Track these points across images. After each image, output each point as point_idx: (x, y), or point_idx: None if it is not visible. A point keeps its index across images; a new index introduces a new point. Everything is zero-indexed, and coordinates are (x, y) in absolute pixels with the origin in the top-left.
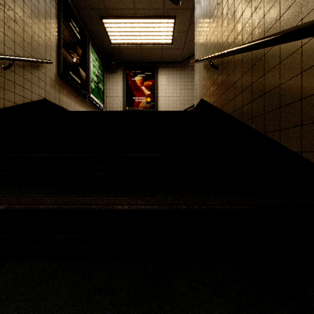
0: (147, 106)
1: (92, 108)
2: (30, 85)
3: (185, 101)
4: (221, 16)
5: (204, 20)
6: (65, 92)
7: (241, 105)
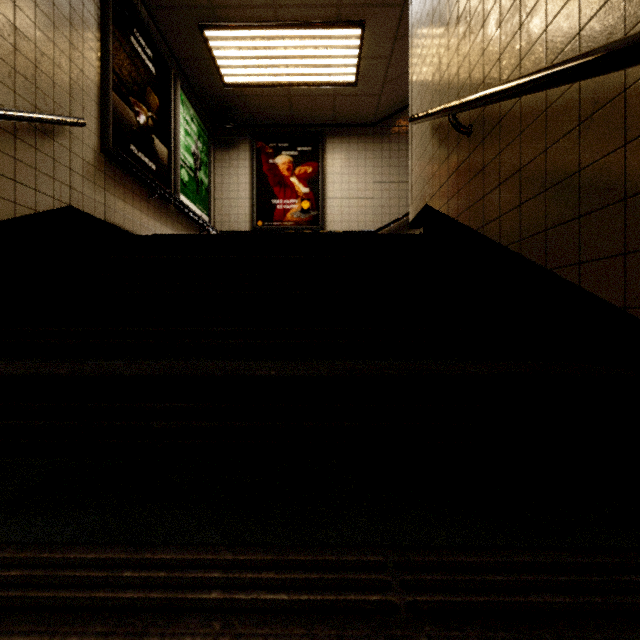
0: (302, 219)
1: (183, 224)
2: (32, 176)
3: (383, 208)
4: (479, 6)
5: (434, 23)
6: (120, 190)
7: (542, 226)
